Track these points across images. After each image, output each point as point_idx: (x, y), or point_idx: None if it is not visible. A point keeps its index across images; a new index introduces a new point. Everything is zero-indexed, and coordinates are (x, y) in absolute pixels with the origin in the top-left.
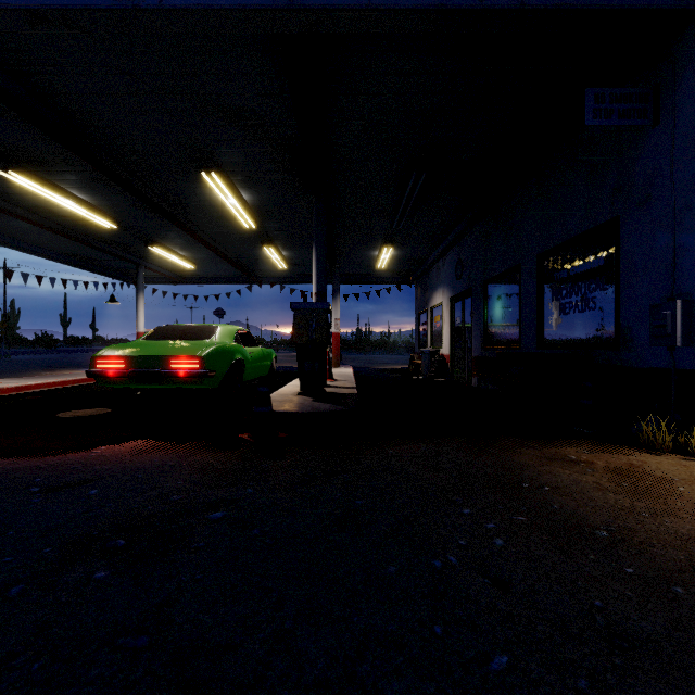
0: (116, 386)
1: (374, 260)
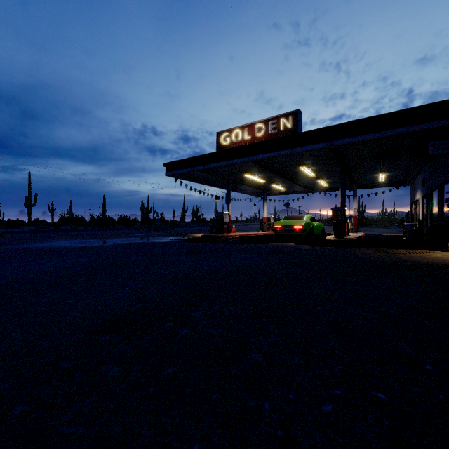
0: (278, 233)
1: (376, 177)
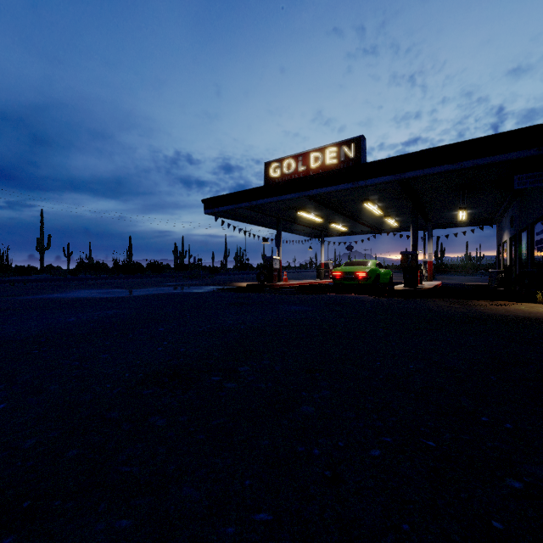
0: (338, 281)
1: (456, 215)
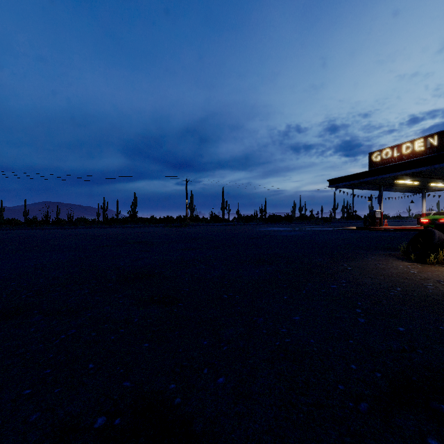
0: (425, 225)
1: None
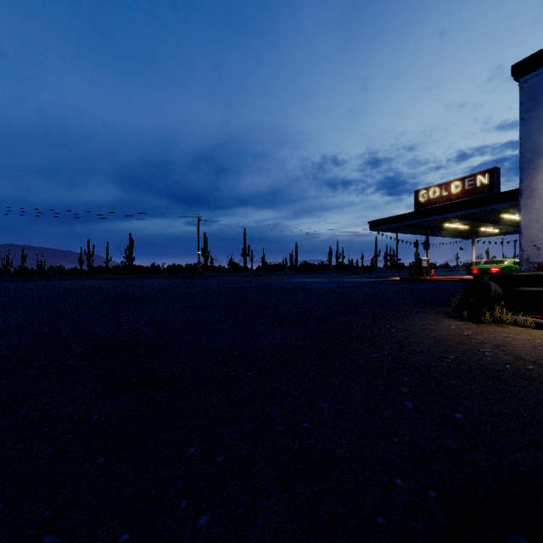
0: (475, 276)
1: None
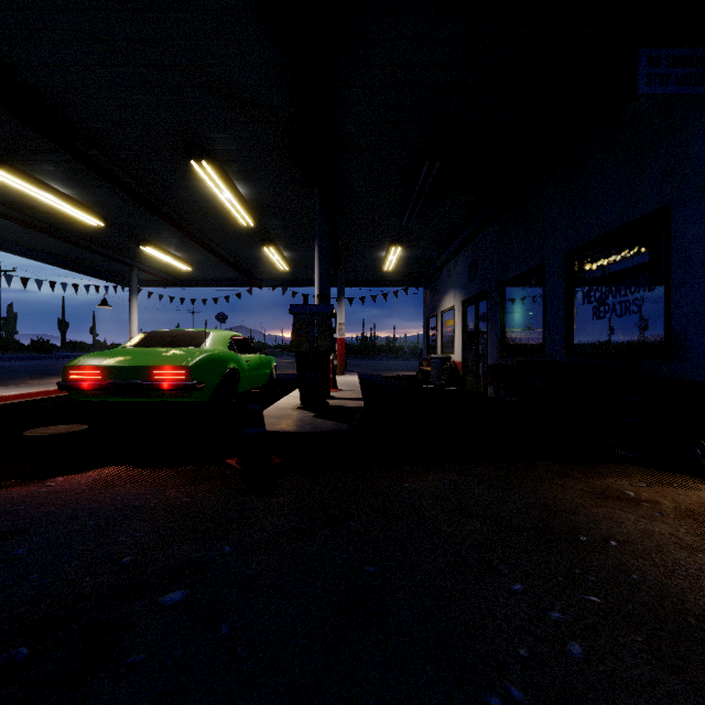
0: (93, 399)
1: (380, 261)
